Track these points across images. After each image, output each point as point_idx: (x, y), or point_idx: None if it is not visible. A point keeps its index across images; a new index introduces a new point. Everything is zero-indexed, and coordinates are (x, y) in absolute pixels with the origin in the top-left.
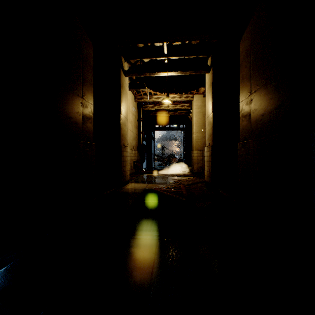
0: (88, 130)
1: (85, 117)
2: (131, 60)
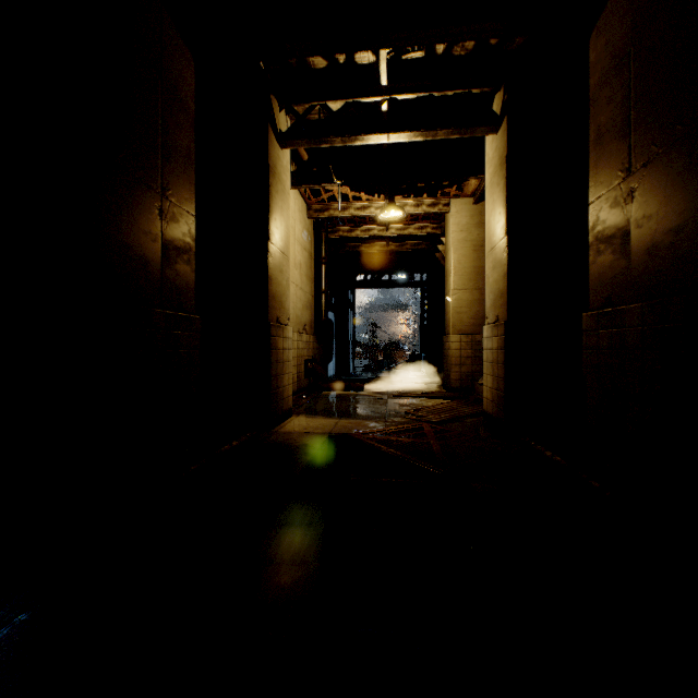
0: (181, 281)
1: (172, 248)
2: (297, 105)
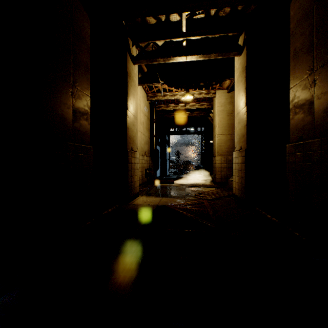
0: (83, 129)
1: (78, 112)
2: (141, 43)
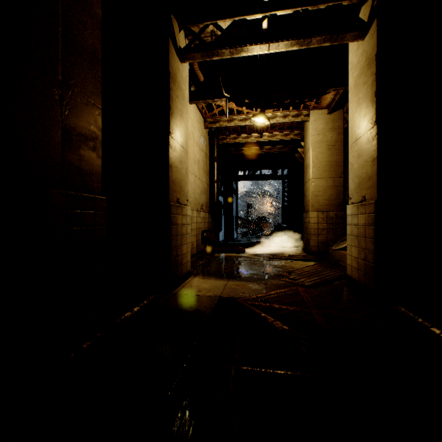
0: (86, 165)
1: (75, 134)
2: (193, 26)
